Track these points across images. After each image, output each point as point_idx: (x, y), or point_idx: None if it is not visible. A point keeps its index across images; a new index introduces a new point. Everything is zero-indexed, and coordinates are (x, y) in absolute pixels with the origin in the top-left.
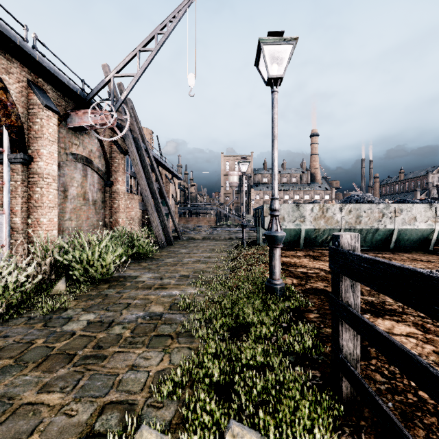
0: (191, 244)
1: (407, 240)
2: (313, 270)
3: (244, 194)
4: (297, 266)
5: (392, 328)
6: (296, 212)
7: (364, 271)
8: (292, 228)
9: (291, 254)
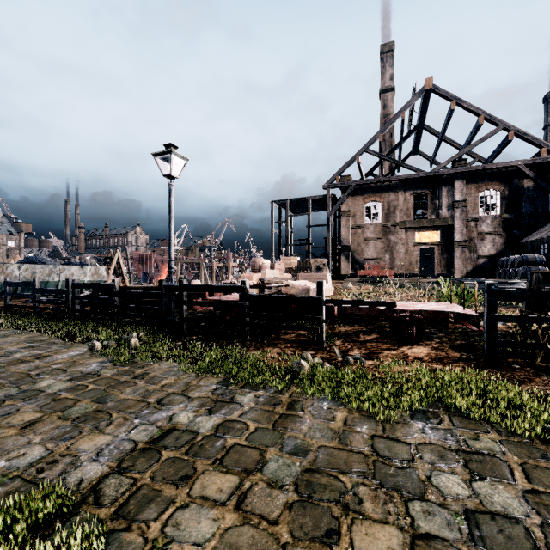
0: None
1: None
2: None
3: None
4: None
5: None
6: None
7: (11, 284)
8: None
9: None
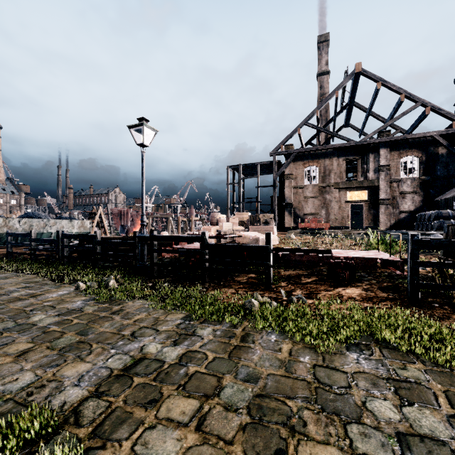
0: None
1: None
2: (0, 251)
3: None
4: None
5: None
6: None
7: (12, 235)
8: None
9: None
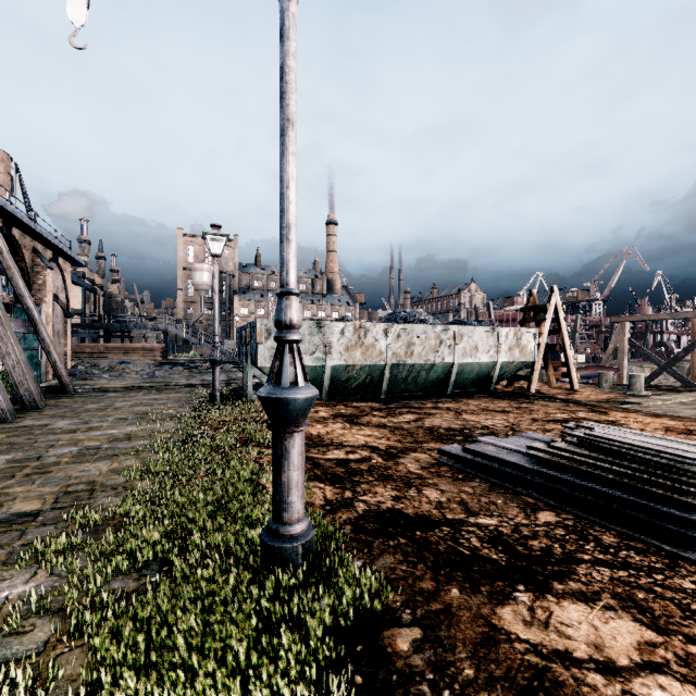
0: (91, 404)
1: (466, 379)
2: (358, 452)
3: (217, 299)
4: (325, 445)
5: (598, 638)
6: (317, 335)
7: None
8: (310, 364)
9: (309, 416)
